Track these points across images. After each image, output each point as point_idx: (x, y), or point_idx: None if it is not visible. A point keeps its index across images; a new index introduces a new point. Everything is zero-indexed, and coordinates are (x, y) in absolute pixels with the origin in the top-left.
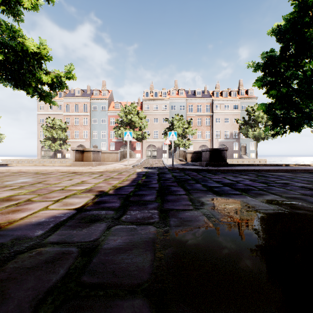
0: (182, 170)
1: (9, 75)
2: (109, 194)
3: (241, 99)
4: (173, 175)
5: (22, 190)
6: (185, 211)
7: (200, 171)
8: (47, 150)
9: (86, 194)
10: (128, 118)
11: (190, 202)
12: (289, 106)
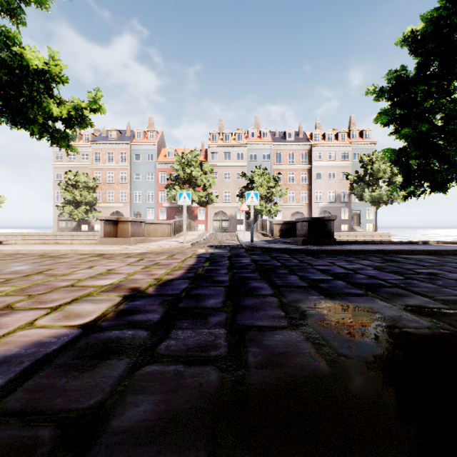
0: (266, 250)
1: (2, 105)
2: (146, 295)
3: (353, 144)
4: (253, 259)
5: (6, 287)
6: (274, 331)
7: (294, 252)
8: (67, 219)
9: (108, 295)
10: (187, 172)
11: (281, 312)
12: (431, 153)
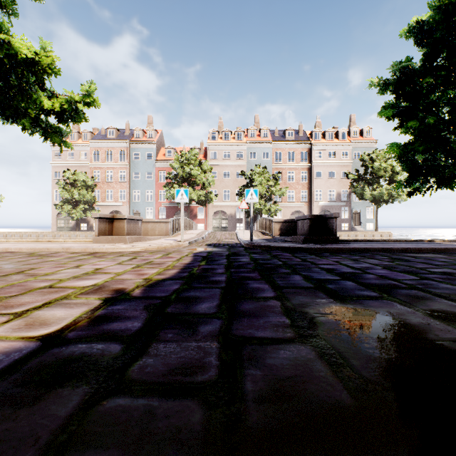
0: (266, 249)
1: None
2: (130, 298)
3: (354, 142)
4: (252, 258)
5: None
6: (279, 344)
7: (295, 251)
8: (66, 218)
9: (86, 298)
10: (186, 171)
11: (286, 318)
12: (438, 148)
